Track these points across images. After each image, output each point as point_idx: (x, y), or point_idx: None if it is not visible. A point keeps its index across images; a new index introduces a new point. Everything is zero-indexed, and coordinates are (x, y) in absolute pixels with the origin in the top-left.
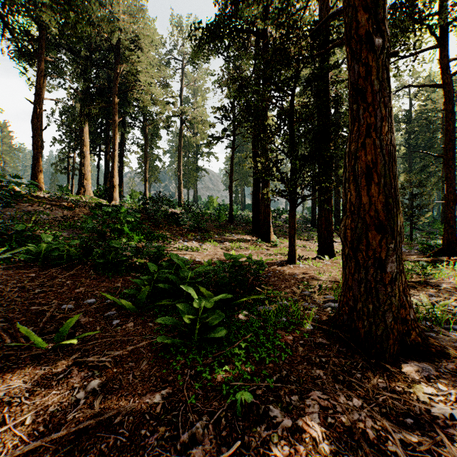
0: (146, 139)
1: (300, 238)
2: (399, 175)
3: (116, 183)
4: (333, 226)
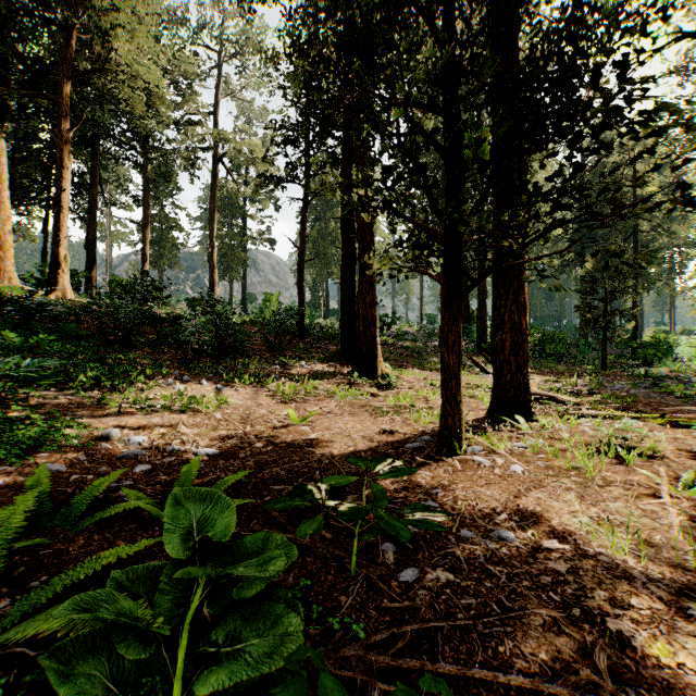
0: (145, 183)
1: (429, 366)
2: (567, 265)
3: (66, 256)
4: (528, 344)
